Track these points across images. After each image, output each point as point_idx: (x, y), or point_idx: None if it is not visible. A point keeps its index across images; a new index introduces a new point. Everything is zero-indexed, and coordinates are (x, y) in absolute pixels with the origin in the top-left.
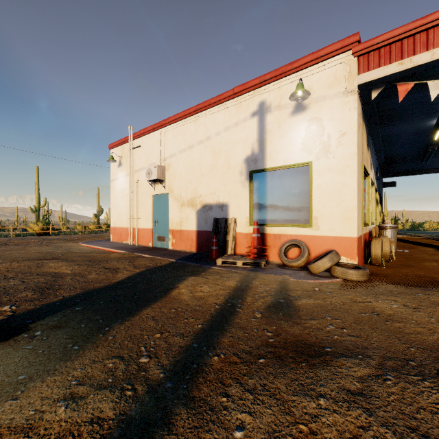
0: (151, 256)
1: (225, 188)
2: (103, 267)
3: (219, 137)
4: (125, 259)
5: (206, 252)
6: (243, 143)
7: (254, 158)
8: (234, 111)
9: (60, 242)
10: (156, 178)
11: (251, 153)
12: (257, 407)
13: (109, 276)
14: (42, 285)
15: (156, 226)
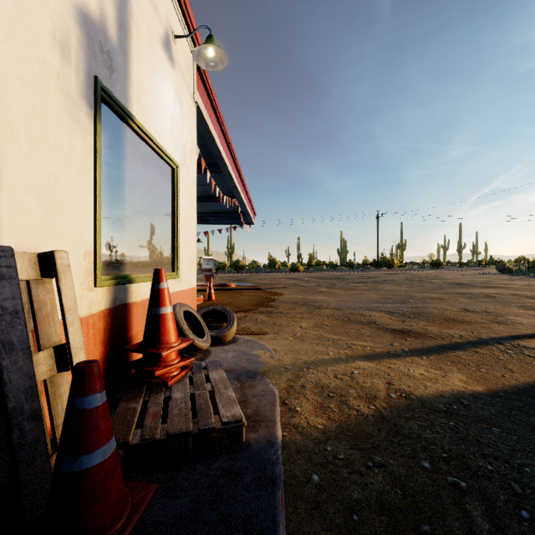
0: None
1: None
2: None
3: None
4: None
5: None
6: None
7: (108, 50)
8: None
9: None
10: None
11: (100, 16)
12: (450, 332)
13: None
14: None
15: None
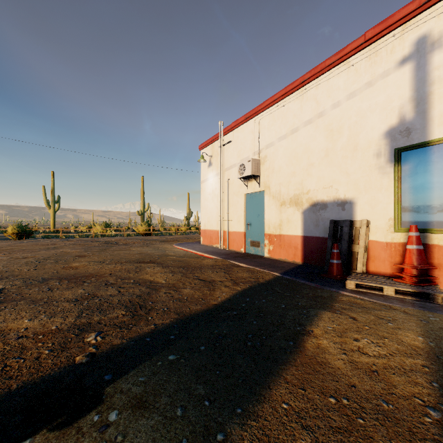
0: (248, 265)
1: (348, 179)
2: (197, 278)
3: (338, 109)
4: (220, 268)
5: (317, 265)
6: (381, 110)
7: (405, 128)
8: (364, 67)
9: (157, 243)
10: (249, 174)
11: (398, 121)
12: None
13: (205, 294)
14: (136, 300)
15: (249, 229)
